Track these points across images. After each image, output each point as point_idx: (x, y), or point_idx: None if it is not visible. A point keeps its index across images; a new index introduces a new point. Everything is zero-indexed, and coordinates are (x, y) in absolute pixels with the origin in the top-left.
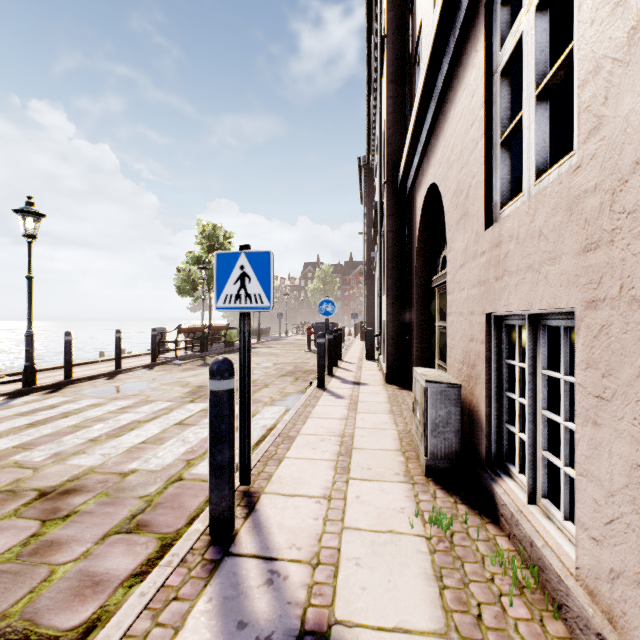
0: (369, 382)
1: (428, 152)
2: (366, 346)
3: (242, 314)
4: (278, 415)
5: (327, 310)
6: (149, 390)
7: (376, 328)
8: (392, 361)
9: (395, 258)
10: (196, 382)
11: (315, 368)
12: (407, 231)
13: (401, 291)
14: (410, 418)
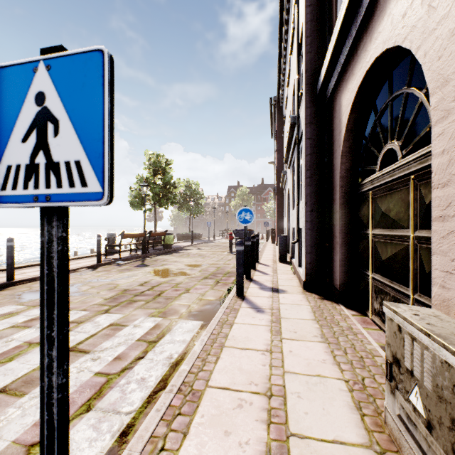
0: (287, 289)
1: (369, 24)
2: (279, 250)
3: (45, 213)
4: (190, 336)
5: (245, 218)
6: (75, 294)
7: (286, 234)
8: (311, 268)
9: (314, 165)
10: (124, 285)
11: (235, 270)
12: (327, 138)
13: (320, 198)
14: (352, 352)
